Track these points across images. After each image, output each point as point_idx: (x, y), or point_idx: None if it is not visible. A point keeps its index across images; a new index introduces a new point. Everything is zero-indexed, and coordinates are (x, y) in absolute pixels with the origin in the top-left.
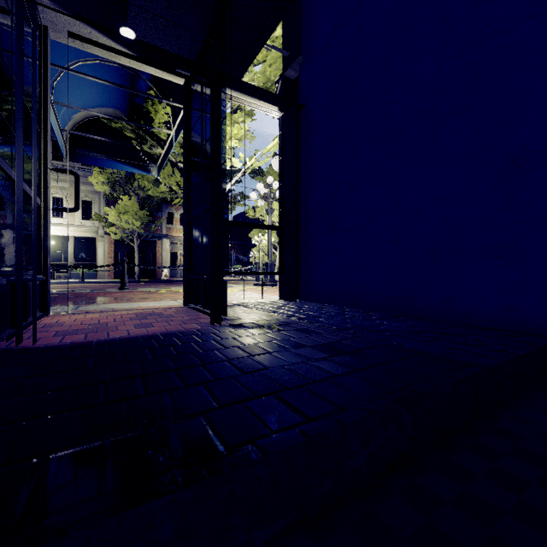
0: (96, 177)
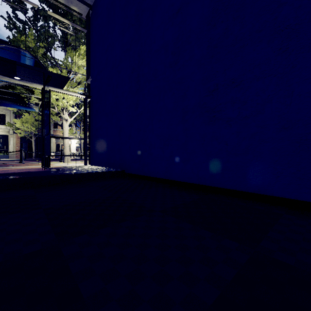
0: None
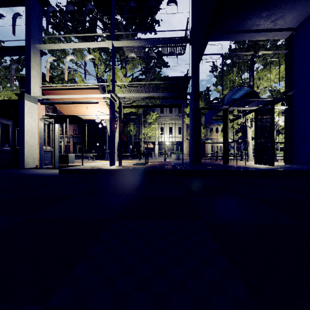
0: (188, 119)
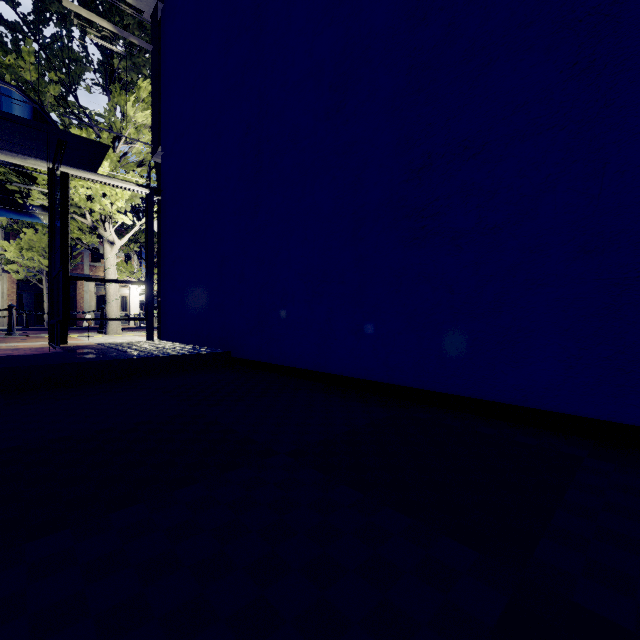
0: None
